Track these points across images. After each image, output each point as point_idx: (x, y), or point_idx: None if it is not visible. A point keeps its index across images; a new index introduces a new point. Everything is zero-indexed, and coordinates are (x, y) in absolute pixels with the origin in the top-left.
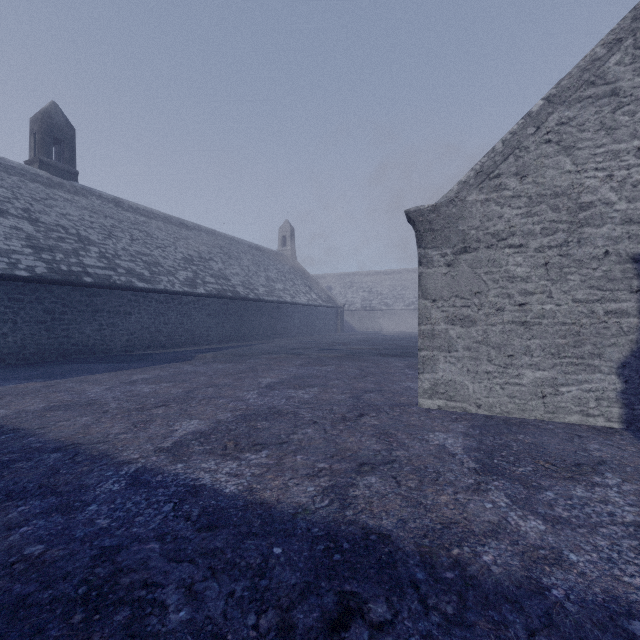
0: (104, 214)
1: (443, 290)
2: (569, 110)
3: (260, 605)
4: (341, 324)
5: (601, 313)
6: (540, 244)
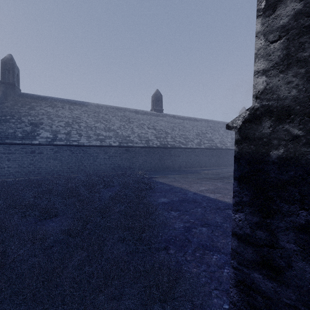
0: (170, 122)
1: None
2: None
3: (216, 206)
4: None
5: None
6: None
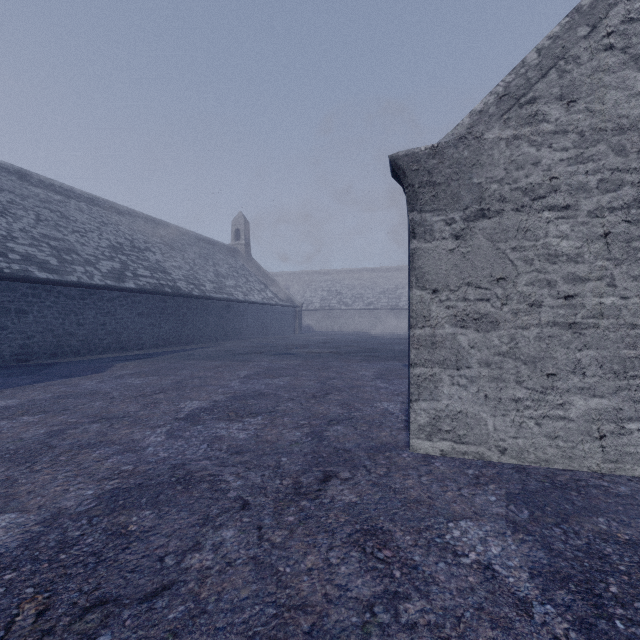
0: None
1: (449, 275)
2: None
3: None
4: (299, 324)
5: None
6: (597, 204)
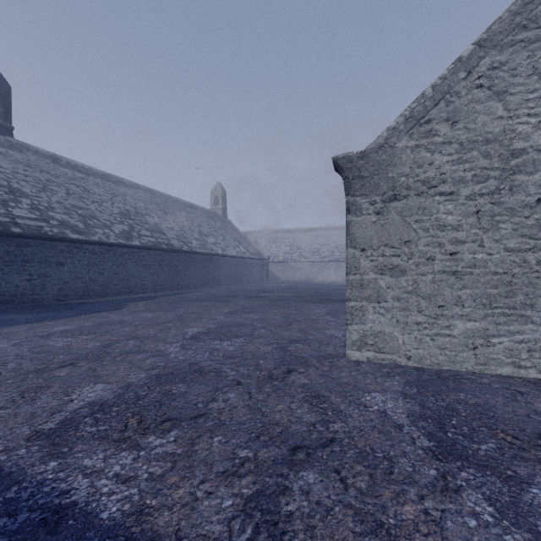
0: (40, 169)
1: (372, 239)
2: (501, 54)
3: None
4: (266, 274)
5: (533, 262)
6: (471, 192)
